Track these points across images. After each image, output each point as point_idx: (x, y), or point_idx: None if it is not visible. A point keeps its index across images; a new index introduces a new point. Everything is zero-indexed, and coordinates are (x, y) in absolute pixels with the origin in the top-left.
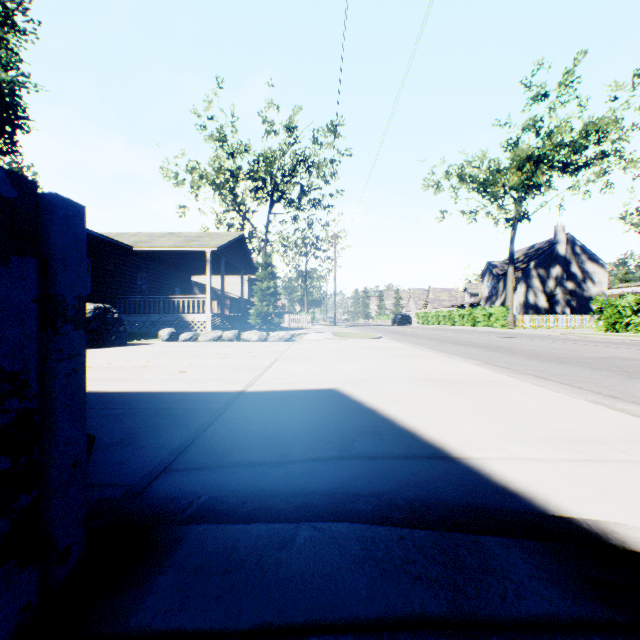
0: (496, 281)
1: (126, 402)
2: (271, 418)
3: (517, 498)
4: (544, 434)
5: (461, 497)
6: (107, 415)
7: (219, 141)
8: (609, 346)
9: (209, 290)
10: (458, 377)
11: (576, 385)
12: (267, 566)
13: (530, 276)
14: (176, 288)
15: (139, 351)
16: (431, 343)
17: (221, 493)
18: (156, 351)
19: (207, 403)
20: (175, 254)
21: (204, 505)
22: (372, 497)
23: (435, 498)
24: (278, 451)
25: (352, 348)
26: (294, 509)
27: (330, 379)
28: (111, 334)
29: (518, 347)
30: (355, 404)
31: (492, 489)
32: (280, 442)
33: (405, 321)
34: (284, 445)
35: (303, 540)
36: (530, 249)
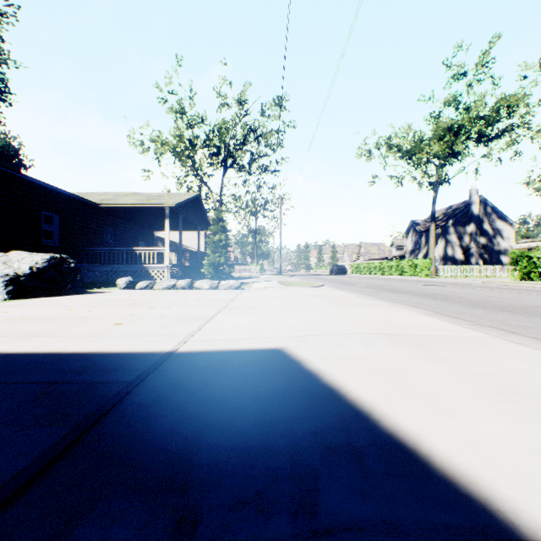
0: (419, 237)
1: (16, 371)
2: (192, 404)
3: None
4: None
5: None
6: None
7: (179, 112)
8: (538, 294)
9: (167, 243)
10: (419, 331)
11: None
12: None
13: (448, 232)
14: (140, 242)
15: (90, 299)
16: (371, 291)
17: None
18: (107, 299)
19: (118, 372)
20: (137, 211)
21: None
22: None
23: None
24: (177, 507)
25: (297, 296)
26: None
27: (276, 334)
28: (67, 283)
29: (454, 295)
30: (309, 377)
31: None
32: (188, 473)
33: (341, 271)
34: (193, 484)
35: None
36: (448, 209)
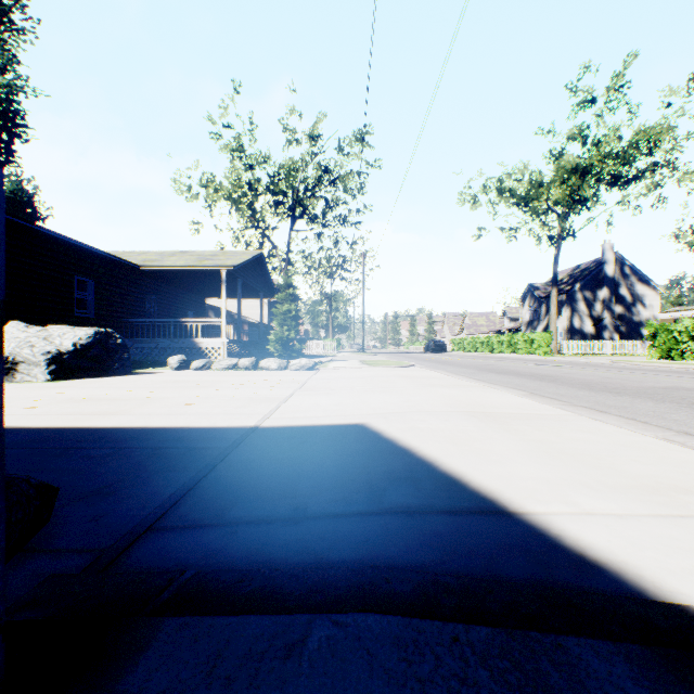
0: (538, 304)
1: (118, 440)
2: (286, 460)
3: (601, 572)
4: (617, 481)
5: (528, 570)
6: (92, 456)
7: (236, 151)
8: (667, 375)
9: (224, 314)
10: (504, 410)
11: (641, 419)
12: (263, 690)
13: (575, 299)
14: (189, 312)
15: (144, 380)
16: (469, 372)
17: (215, 563)
18: (163, 380)
19: (212, 441)
20: (187, 274)
21: (187, 585)
22: (412, 573)
23: (494, 572)
24: (292, 503)
25: (382, 377)
26: (307, 592)
27: (357, 412)
28: (113, 362)
29: (566, 376)
30: (386, 443)
31: (566, 558)
32: (295, 491)
33: (439, 348)
34: (300, 495)
35: (317, 644)
36: (575, 270)
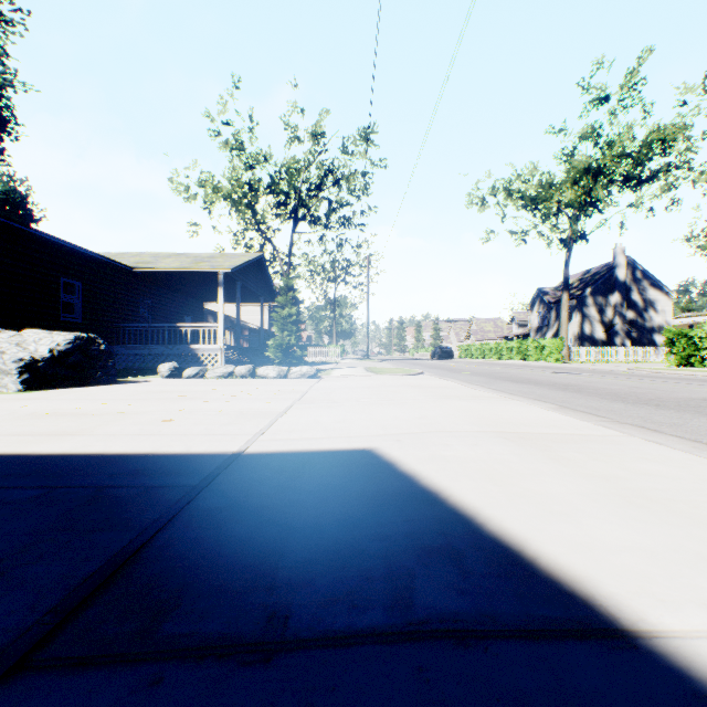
0: (547, 310)
1: (56, 474)
2: (270, 509)
3: None
4: None
5: None
6: (8, 502)
7: (235, 149)
8: (697, 384)
9: (222, 318)
10: (539, 429)
11: None
12: None
13: (586, 304)
14: (186, 317)
15: (127, 391)
16: (483, 380)
17: None
18: (148, 391)
19: (179, 476)
20: (183, 277)
21: None
22: None
23: None
24: (266, 604)
25: (390, 387)
26: None
27: (364, 433)
28: (96, 370)
29: (589, 385)
30: (404, 480)
31: None
32: (274, 575)
33: (446, 354)
34: (280, 585)
35: None
36: (585, 274)
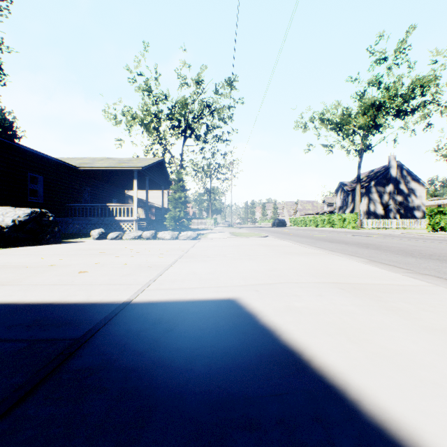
0: (346, 195)
1: None
2: (137, 371)
3: None
4: None
5: None
6: None
7: (146, 91)
8: None
9: (136, 200)
10: (364, 280)
11: None
12: None
13: (371, 192)
14: (113, 199)
15: (65, 248)
16: (309, 241)
17: None
18: (80, 248)
19: (68, 327)
20: (110, 173)
21: None
22: None
23: None
24: None
25: (247, 246)
26: None
27: (229, 283)
28: (46, 234)
29: (382, 244)
30: (266, 336)
31: None
32: None
33: (282, 224)
34: None
35: None
36: (370, 172)
